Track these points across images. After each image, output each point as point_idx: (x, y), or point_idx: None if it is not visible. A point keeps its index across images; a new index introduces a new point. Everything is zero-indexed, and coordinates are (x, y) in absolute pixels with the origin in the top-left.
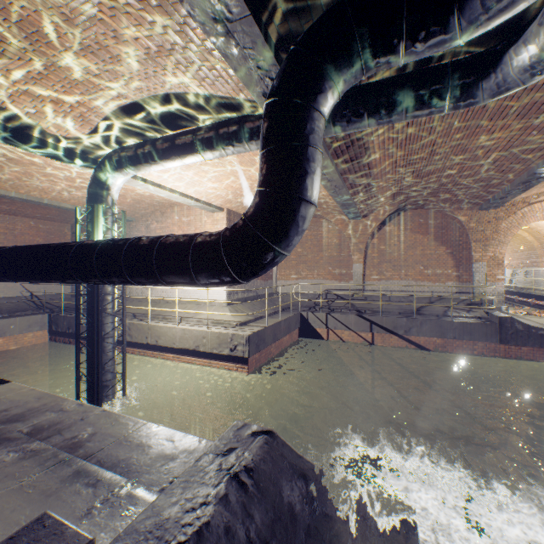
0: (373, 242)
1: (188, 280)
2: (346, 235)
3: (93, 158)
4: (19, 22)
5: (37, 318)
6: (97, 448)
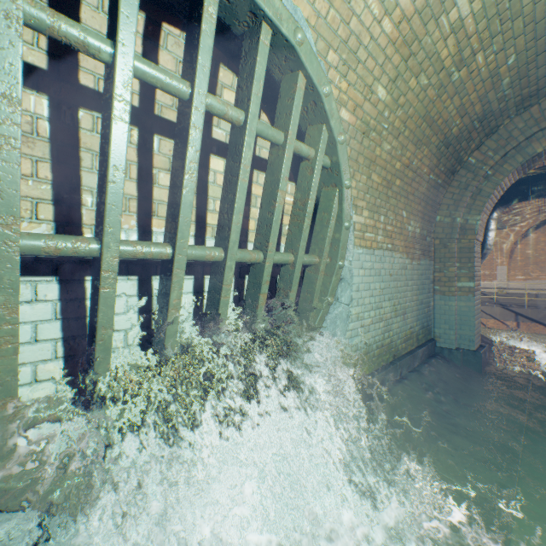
0: (518, 247)
1: None
2: None
3: None
4: None
5: None
6: None
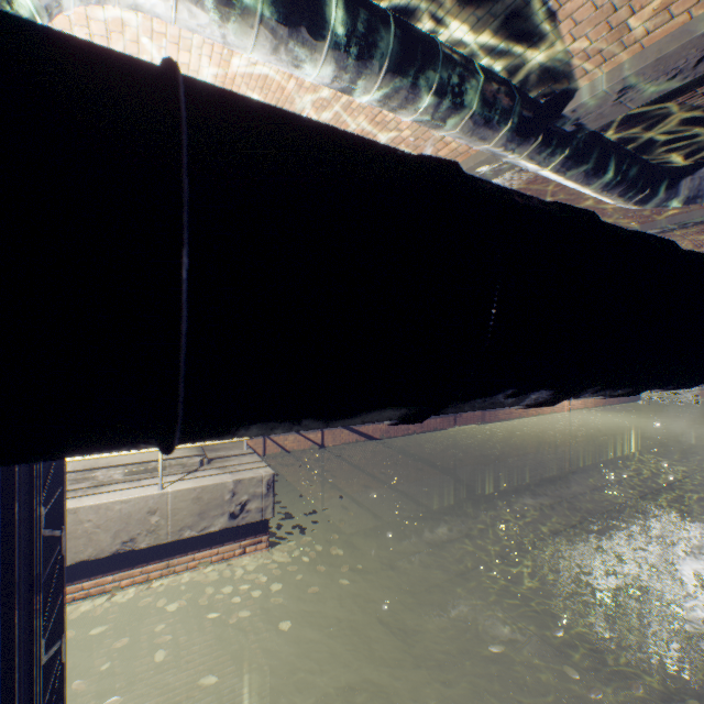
0: None
1: None
2: None
3: None
4: None
5: None
6: None
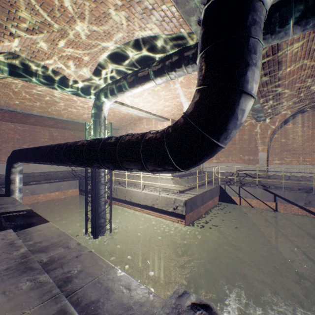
0: (275, 137)
1: (140, 167)
2: (253, 132)
3: (94, 92)
4: (42, 5)
5: (73, 182)
6: (79, 285)
